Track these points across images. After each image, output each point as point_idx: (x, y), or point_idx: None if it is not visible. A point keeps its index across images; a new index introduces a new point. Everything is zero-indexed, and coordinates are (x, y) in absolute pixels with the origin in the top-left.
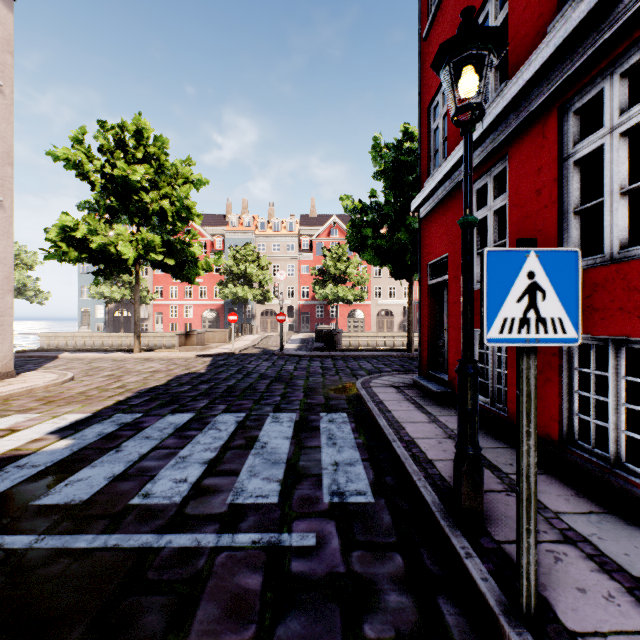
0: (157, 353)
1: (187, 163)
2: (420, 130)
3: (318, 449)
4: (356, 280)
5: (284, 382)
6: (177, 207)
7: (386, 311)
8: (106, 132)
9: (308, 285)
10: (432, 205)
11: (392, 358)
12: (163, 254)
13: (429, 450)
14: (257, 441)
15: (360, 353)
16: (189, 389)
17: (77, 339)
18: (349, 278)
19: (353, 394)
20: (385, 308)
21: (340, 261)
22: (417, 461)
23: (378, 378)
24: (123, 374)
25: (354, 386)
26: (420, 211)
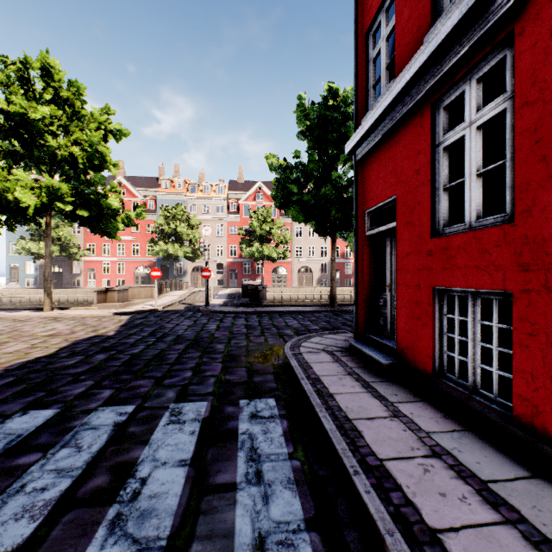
0: (71, 311)
1: (105, 112)
2: (356, 61)
3: (231, 494)
4: (280, 240)
5: (201, 347)
6: (89, 153)
7: (306, 268)
8: (8, 69)
9: (236, 244)
10: (374, 141)
11: (317, 313)
12: (76, 205)
13: (418, 496)
14: (130, 476)
15: (285, 308)
16: (78, 362)
17: (2, 295)
18: (273, 238)
19: (281, 364)
20: (305, 265)
21: (265, 222)
22: (412, 539)
23: (308, 340)
24: (9, 340)
25: (282, 351)
26: (356, 153)
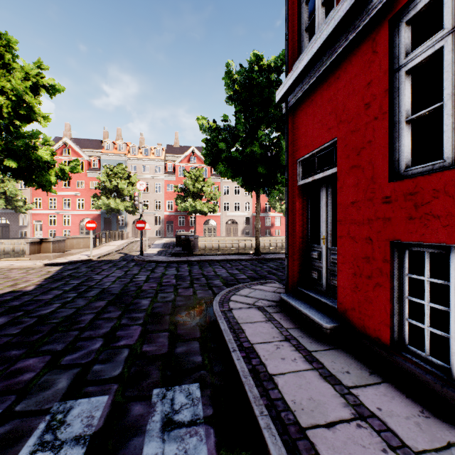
0: None
1: (38, 66)
2: (287, 6)
3: None
4: (210, 196)
5: (124, 304)
6: (14, 102)
7: (232, 221)
8: None
9: (172, 200)
10: (309, 83)
11: (243, 262)
12: (3, 156)
13: None
14: None
15: (214, 257)
16: None
17: None
18: (205, 194)
19: (210, 324)
20: (232, 218)
21: (197, 181)
22: None
23: (237, 292)
24: None
25: (210, 306)
26: (287, 100)
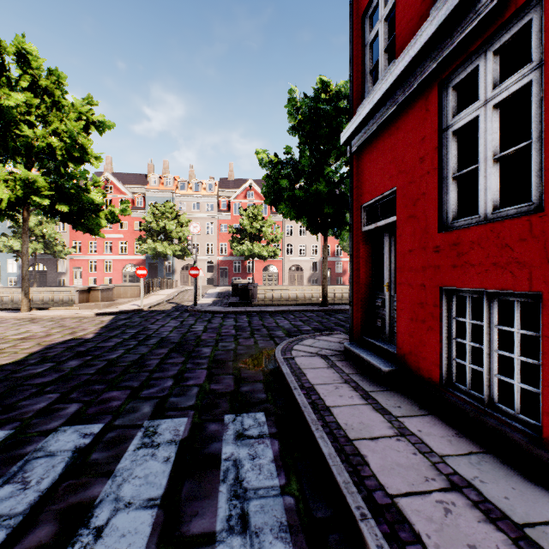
0: (50, 312)
1: (88, 102)
2: (352, 46)
3: None
4: (270, 238)
5: (186, 351)
6: (68, 144)
7: (296, 266)
8: None
9: (226, 242)
10: (371, 129)
11: (308, 313)
12: (55, 199)
13: None
14: (82, 526)
15: (276, 308)
16: (47, 370)
17: None
18: (264, 236)
19: (272, 370)
20: (296, 264)
21: (256, 220)
22: None
23: (300, 342)
24: None
25: (272, 355)
26: (352, 143)
